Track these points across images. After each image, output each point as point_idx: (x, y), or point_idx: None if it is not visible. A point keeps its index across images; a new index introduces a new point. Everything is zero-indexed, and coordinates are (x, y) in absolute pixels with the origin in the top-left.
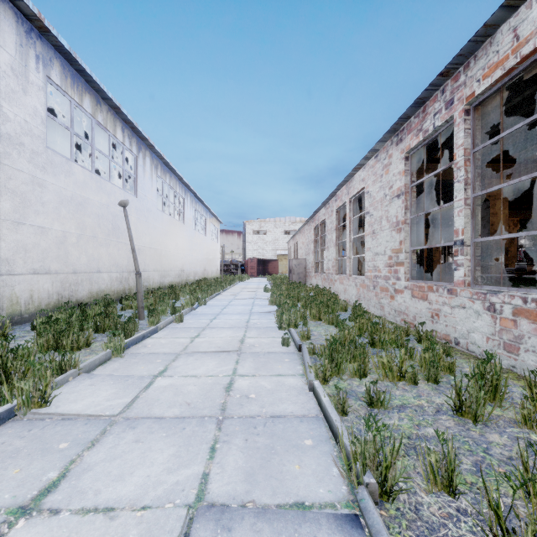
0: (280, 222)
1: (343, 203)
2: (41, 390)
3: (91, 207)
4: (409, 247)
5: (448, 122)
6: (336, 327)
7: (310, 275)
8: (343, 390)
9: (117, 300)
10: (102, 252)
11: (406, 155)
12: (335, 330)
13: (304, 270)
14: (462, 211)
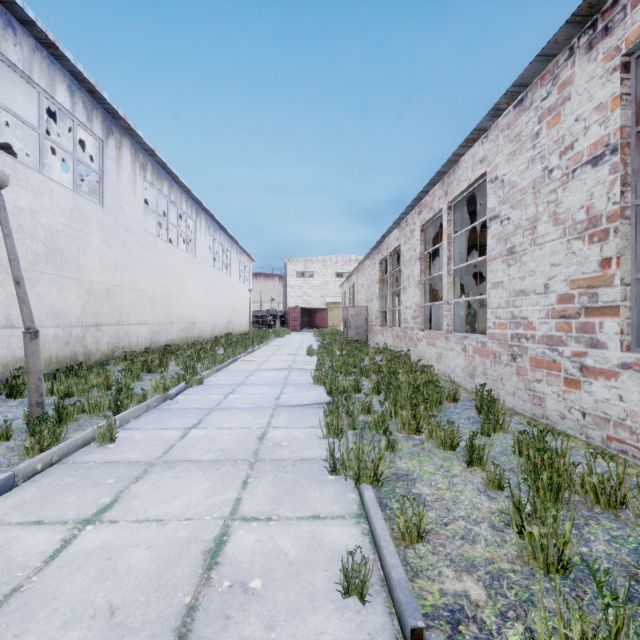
0: (331, 262)
1: (435, 213)
2: None
3: None
4: (630, 271)
5: None
6: (469, 464)
7: (374, 330)
8: None
9: None
10: None
11: (624, 60)
12: (468, 473)
13: (365, 323)
14: None
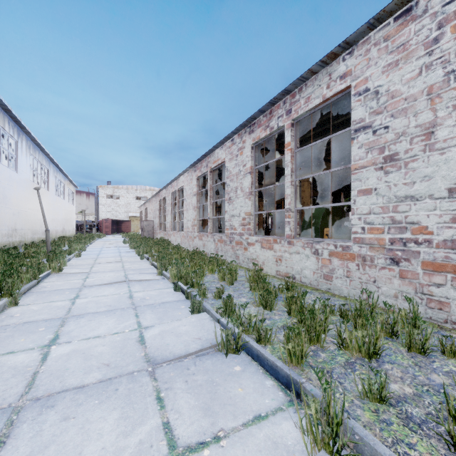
0: (132, 189)
1: (175, 190)
2: (59, 266)
3: None
4: (198, 218)
5: (207, 172)
6: None
7: (157, 232)
8: None
9: None
10: None
11: (197, 178)
12: None
13: (153, 229)
14: (209, 207)
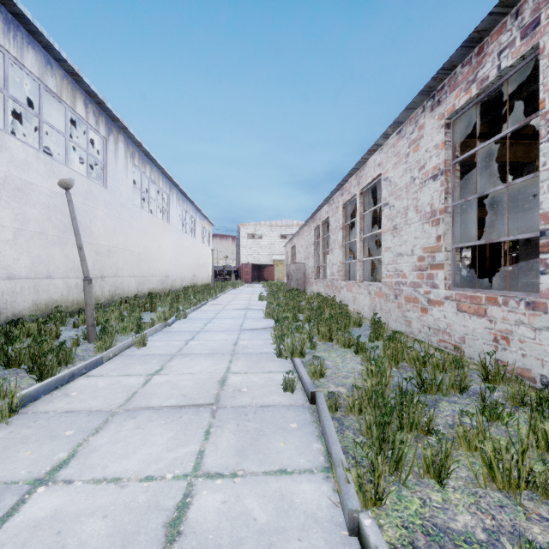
0: (276, 226)
1: (352, 196)
2: None
3: (36, 195)
4: (450, 243)
5: (524, 58)
6: (356, 353)
7: (310, 281)
8: (420, 527)
9: (77, 313)
10: (55, 252)
11: (447, 121)
12: (355, 357)
13: (304, 276)
14: None
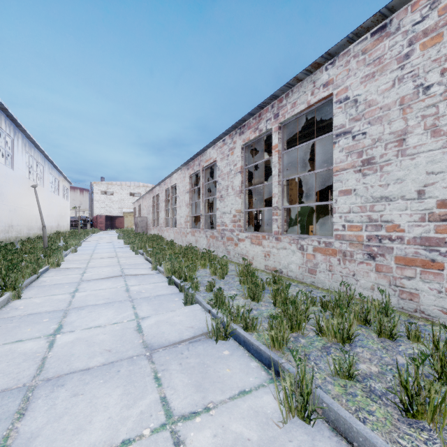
0: (126, 186)
1: (168, 187)
2: (57, 262)
3: None
4: (191, 214)
5: (200, 170)
6: None
7: (150, 228)
8: None
9: None
10: None
11: (190, 176)
12: None
13: (146, 225)
14: (202, 204)
